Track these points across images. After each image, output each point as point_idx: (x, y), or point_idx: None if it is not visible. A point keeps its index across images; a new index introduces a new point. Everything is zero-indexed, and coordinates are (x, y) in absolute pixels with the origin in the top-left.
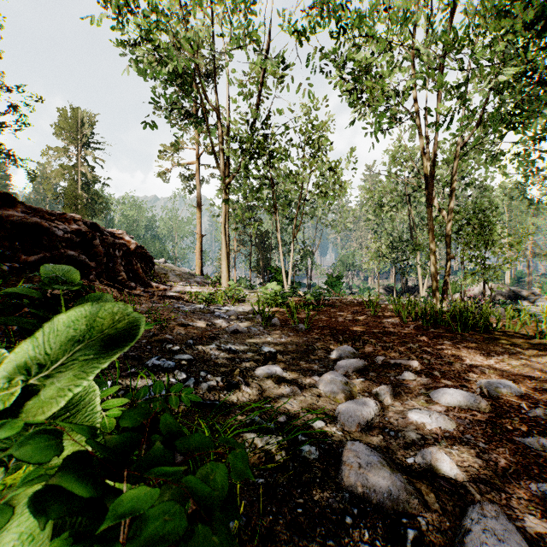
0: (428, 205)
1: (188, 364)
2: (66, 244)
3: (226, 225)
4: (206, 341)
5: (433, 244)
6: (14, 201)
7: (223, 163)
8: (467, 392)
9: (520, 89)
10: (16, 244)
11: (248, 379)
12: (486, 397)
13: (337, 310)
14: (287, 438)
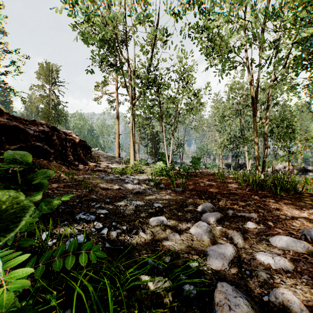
0: (254, 115)
1: (104, 217)
2: (35, 139)
3: (133, 128)
4: (118, 199)
5: (257, 139)
6: (2, 112)
7: (131, 92)
8: (297, 240)
9: (310, 45)
10: (3, 138)
11: (144, 227)
12: (310, 243)
13: (199, 179)
14: (173, 285)
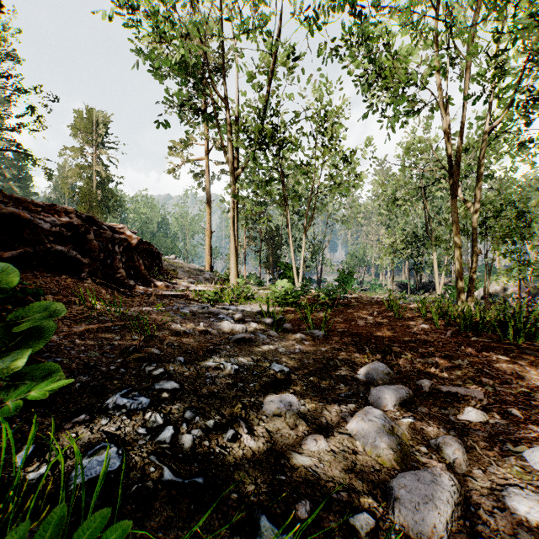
0: (452, 196)
1: (170, 397)
2: (54, 239)
3: (235, 220)
4: (203, 355)
5: (458, 238)
6: None
7: (231, 156)
8: None
9: None
10: None
11: (252, 419)
12: None
13: (354, 311)
14: None
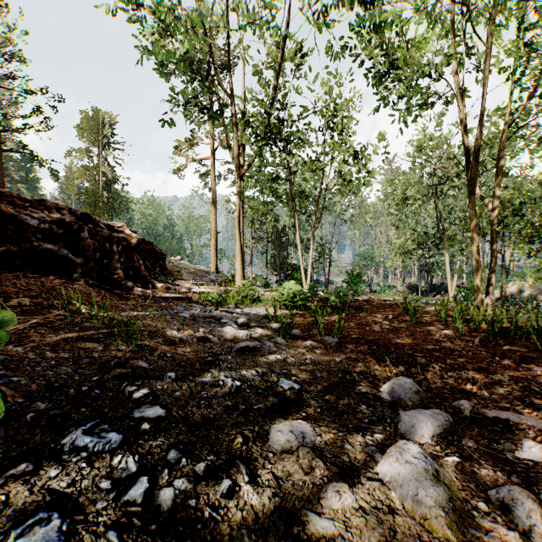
0: (470, 192)
1: (152, 429)
2: (42, 236)
3: (241, 219)
4: (199, 368)
5: (476, 238)
6: None
7: (237, 153)
8: None
9: None
10: None
11: (255, 458)
12: None
13: (367, 315)
14: None
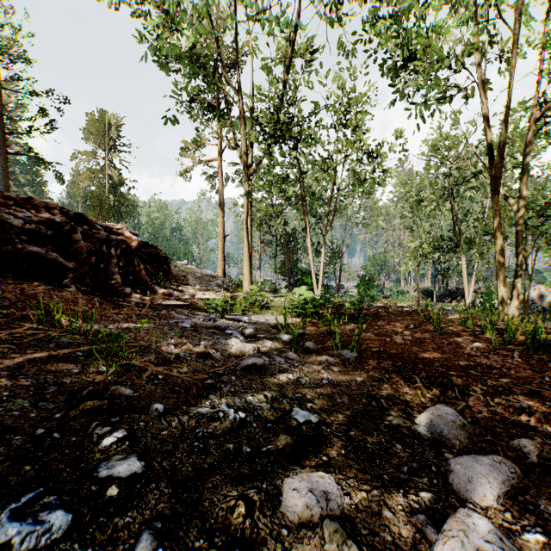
0: (494, 191)
1: (121, 496)
2: (28, 238)
3: (249, 221)
4: (196, 394)
5: (500, 240)
6: None
7: (244, 152)
8: None
9: None
10: None
11: (263, 540)
12: None
13: (385, 324)
14: None
